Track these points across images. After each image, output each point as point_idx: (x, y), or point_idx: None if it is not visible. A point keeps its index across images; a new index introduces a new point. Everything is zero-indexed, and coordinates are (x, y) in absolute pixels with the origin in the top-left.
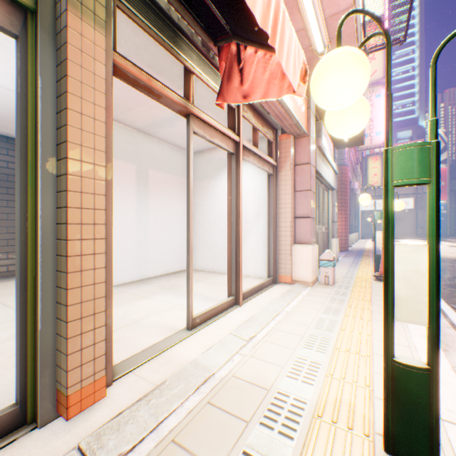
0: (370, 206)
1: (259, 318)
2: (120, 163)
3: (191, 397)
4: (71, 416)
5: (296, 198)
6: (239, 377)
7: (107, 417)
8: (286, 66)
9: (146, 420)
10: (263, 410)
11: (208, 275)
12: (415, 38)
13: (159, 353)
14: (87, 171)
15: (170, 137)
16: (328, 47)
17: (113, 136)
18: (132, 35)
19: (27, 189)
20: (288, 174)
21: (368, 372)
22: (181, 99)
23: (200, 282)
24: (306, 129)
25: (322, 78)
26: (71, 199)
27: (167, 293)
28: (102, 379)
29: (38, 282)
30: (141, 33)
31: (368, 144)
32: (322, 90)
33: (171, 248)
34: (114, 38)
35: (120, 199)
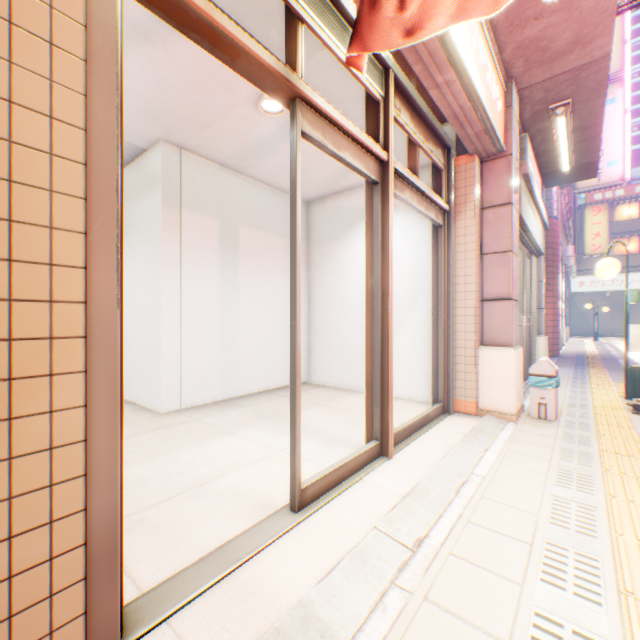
0: (587, 286)
1: (429, 490)
2: (194, 216)
3: None
4: None
5: (483, 266)
6: None
7: None
8: None
9: None
10: None
11: (331, 394)
12: None
13: (231, 569)
14: (27, 168)
15: (272, 174)
16: None
17: (183, 174)
18: None
19: None
20: (471, 225)
21: None
22: (277, 62)
23: (318, 407)
24: (504, 143)
25: None
26: None
27: (263, 426)
28: None
29: None
30: None
31: (594, 181)
32: None
33: (274, 350)
34: None
35: (194, 273)
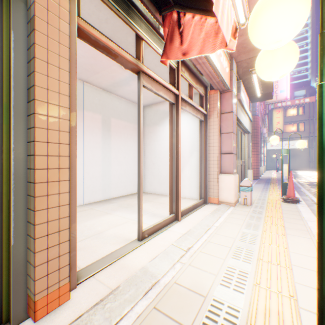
0: (274, 146)
1: (195, 231)
2: (90, 113)
3: (140, 302)
4: (38, 318)
5: (221, 139)
6: (180, 284)
7: (68, 319)
8: (221, 21)
9: (101, 324)
10: (202, 317)
11: (154, 197)
12: (308, 22)
13: (116, 260)
14: (52, 111)
15: (127, 94)
16: (248, 19)
17: (85, 93)
18: (96, 11)
19: (2, 126)
20: (216, 121)
21: (290, 283)
22: (133, 58)
23: (149, 202)
24: (229, 86)
25: (262, 14)
26: (38, 135)
27: (123, 211)
28: (66, 285)
29: (11, 204)
30: (102, 8)
31: (274, 99)
32: (262, 26)
33: (127, 176)
34: (78, 5)
35: (90, 140)
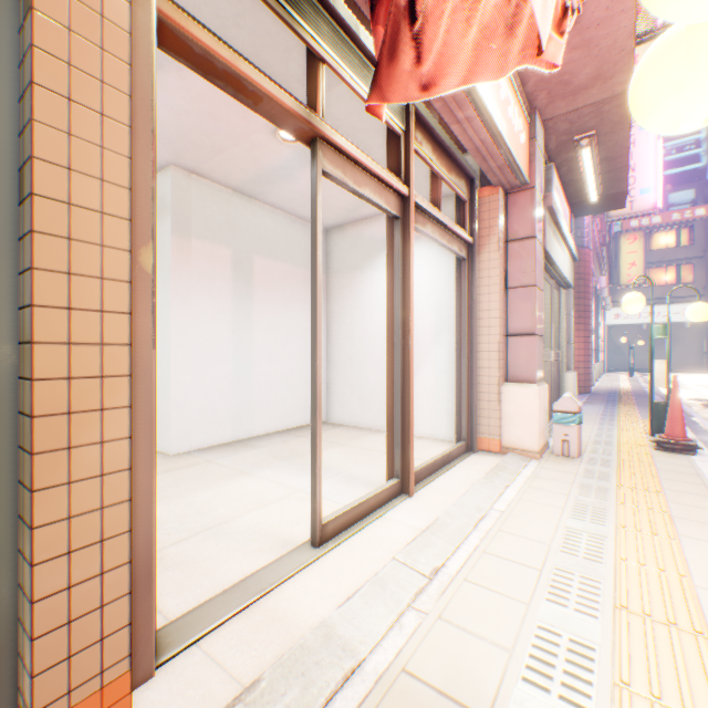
0: (623, 318)
1: (448, 524)
2: (206, 245)
3: None
4: None
5: (508, 300)
6: (417, 675)
7: None
8: None
9: None
10: None
11: (352, 433)
12: None
13: (256, 598)
14: (83, 227)
15: (289, 201)
16: (577, 11)
17: (194, 200)
18: None
19: None
20: (495, 258)
21: None
22: (299, 105)
23: (338, 446)
24: (528, 176)
25: None
26: (43, 288)
27: (280, 467)
28: (120, 680)
29: None
30: None
31: (626, 210)
32: None
33: (290, 387)
34: None
35: (206, 306)
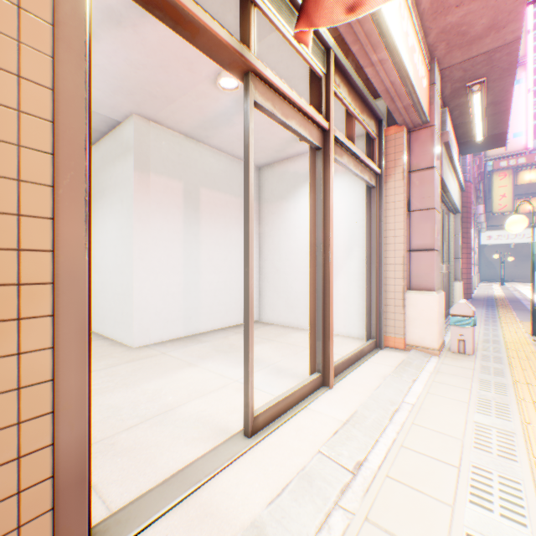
0: (494, 239)
1: (366, 417)
2: (162, 179)
3: None
4: None
5: (410, 221)
6: None
7: None
8: None
9: None
10: None
11: (279, 331)
12: None
13: (191, 491)
14: None
15: (228, 143)
16: None
17: (152, 143)
18: None
19: None
20: (400, 186)
21: None
22: (232, 38)
23: (268, 342)
24: (428, 115)
25: None
26: None
27: (220, 359)
28: None
29: None
30: None
31: (501, 150)
32: None
33: (230, 293)
34: None
35: (162, 228)
